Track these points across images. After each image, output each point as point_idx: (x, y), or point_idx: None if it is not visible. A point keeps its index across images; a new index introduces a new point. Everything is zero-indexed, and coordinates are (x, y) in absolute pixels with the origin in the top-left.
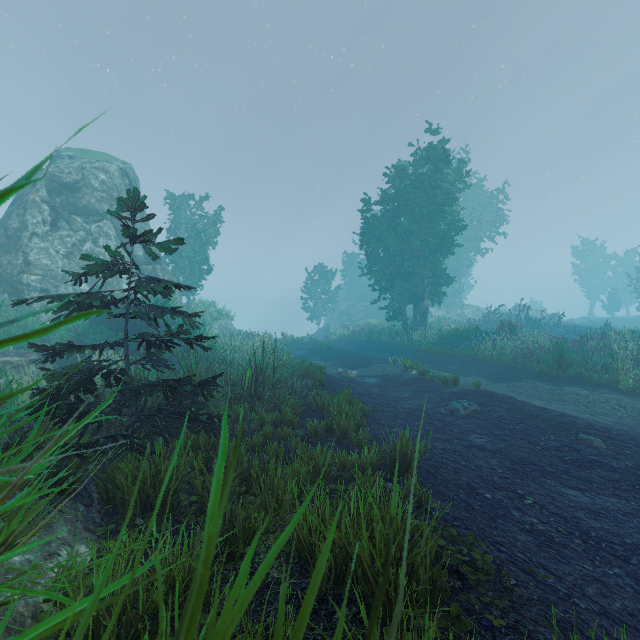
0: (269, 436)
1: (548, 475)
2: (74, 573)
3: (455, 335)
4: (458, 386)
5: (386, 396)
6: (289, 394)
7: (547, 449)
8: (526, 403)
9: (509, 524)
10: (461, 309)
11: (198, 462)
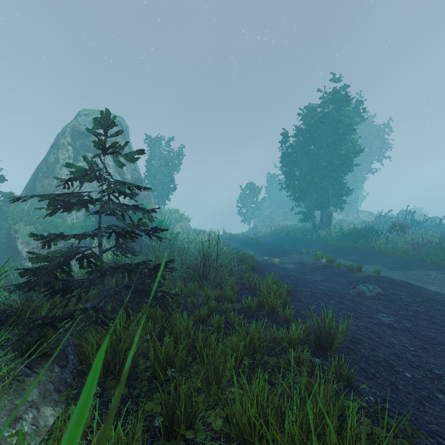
0: (213, 309)
1: None
2: (34, 439)
3: (354, 233)
4: (361, 272)
5: (303, 279)
6: (228, 275)
7: None
8: (423, 288)
9: (437, 408)
10: (357, 214)
11: (156, 330)
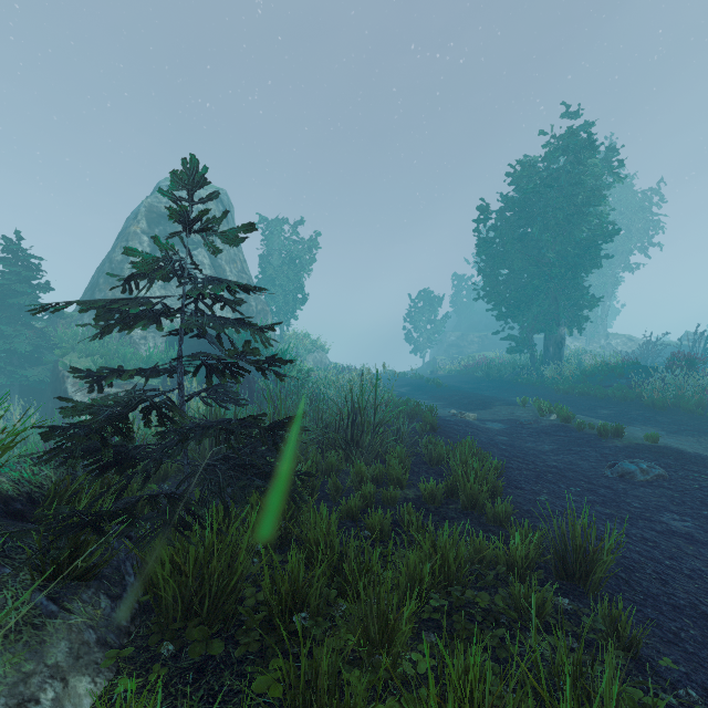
0: (370, 497)
1: None
2: None
3: (604, 371)
4: (622, 439)
5: (519, 448)
6: (394, 440)
7: None
8: None
9: None
10: (606, 339)
11: (274, 533)
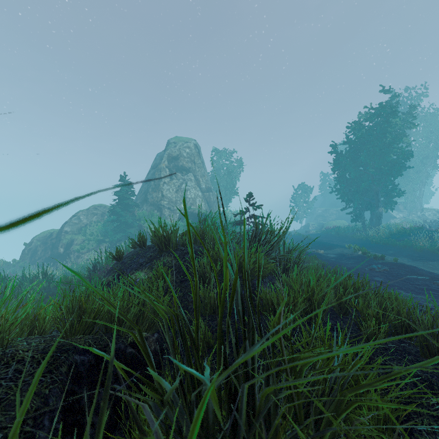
0: None
1: (401, 289)
2: None
3: (401, 232)
4: (384, 260)
5: (338, 262)
6: None
7: (412, 284)
8: (422, 270)
9: None
10: (421, 212)
11: None
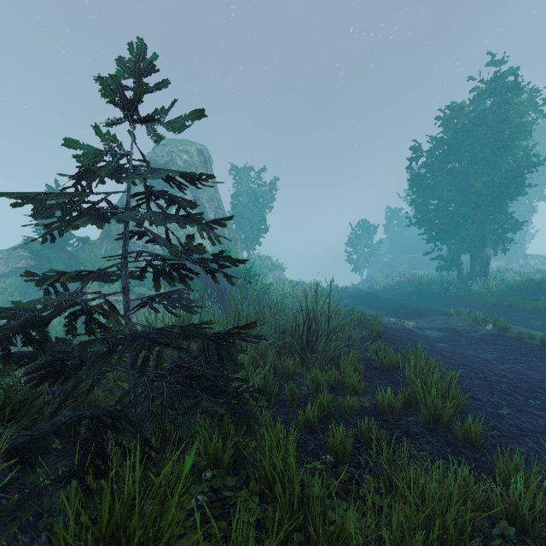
0: (327, 406)
1: None
2: None
3: (530, 286)
4: None
5: (462, 355)
6: (346, 346)
7: None
8: None
9: None
10: (524, 259)
11: (227, 451)
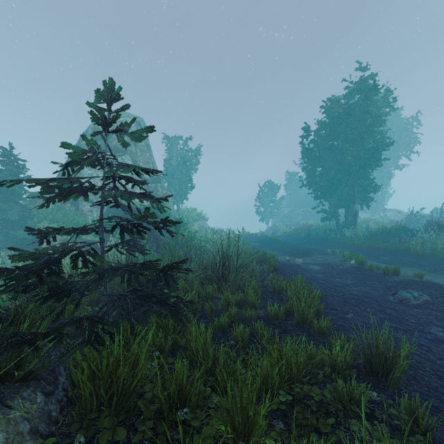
0: (234, 316)
1: None
2: None
3: (384, 232)
4: (399, 276)
5: (331, 282)
6: (250, 277)
7: None
8: None
9: None
10: (384, 212)
11: (168, 343)
